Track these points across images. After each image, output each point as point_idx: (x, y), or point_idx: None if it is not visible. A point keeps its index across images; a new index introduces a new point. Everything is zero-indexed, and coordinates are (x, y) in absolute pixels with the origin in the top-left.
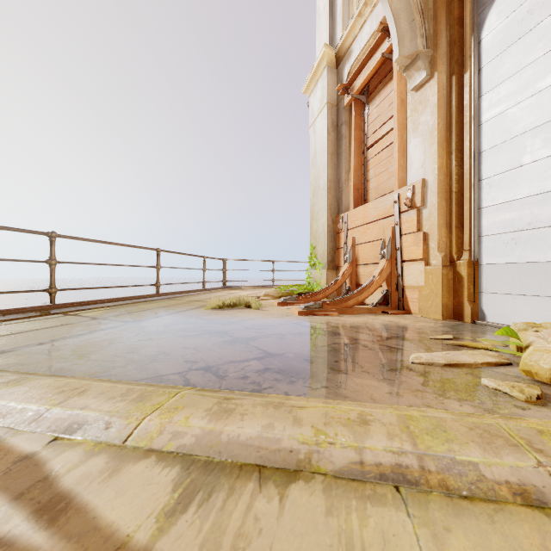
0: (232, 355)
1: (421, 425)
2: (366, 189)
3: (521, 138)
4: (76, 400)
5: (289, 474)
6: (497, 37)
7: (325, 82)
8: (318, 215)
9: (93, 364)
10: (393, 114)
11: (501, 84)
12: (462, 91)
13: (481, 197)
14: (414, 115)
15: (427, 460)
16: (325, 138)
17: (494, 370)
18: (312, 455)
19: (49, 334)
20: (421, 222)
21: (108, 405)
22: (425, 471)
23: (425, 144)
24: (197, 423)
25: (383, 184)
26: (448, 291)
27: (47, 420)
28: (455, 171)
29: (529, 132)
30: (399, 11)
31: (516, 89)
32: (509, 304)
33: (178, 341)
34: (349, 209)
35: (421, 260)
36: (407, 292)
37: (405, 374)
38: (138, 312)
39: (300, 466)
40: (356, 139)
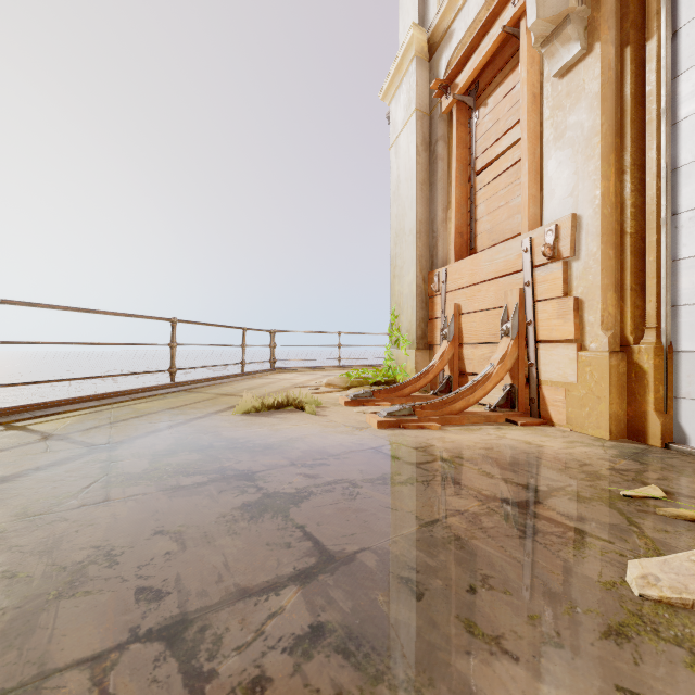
0: (249, 561)
1: None
2: (473, 233)
3: None
4: None
5: None
6: None
7: (413, 80)
8: (403, 271)
9: None
10: (521, 117)
11: None
12: (642, 71)
13: (679, 241)
14: (557, 116)
15: None
16: (413, 160)
17: None
18: None
19: None
20: (569, 282)
21: None
22: None
23: (577, 158)
24: None
25: (501, 225)
26: (618, 393)
27: None
28: (631, 200)
29: None
30: None
31: None
32: None
33: (156, 506)
34: (449, 262)
35: (569, 341)
36: (546, 390)
37: (656, 661)
38: (127, 420)
39: None
40: (459, 160)
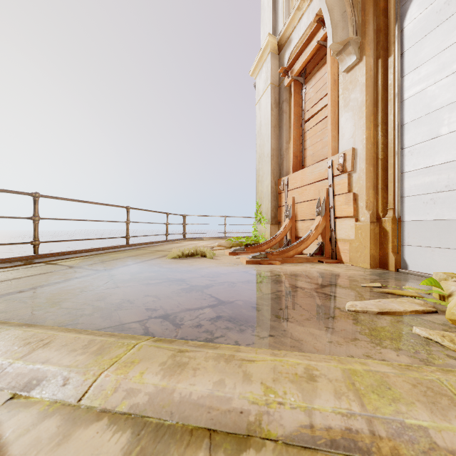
0: (189, 302)
1: (366, 382)
2: (303, 156)
3: (439, 112)
4: (39, 353)
5: (240, 441)
6: (417, 25)
7: (269, 66)
8: (263, 178)
9: (63, 312)
10: (327, 92)
11: (421, 66)
12: (387, 72)
13: (404, 163)
14: (345, 93)
15: (376, 423)
16: (269, 113)
17: (422, 318)
18: (262, 416)
19: (29, 282)
20: (351, 184)
21: (69, 358)
22: (376, 437)
23: (355, 117)
24: (151, 379)
25: (318, 152)
26: (374, 244)
27: (9, 375)
28: (381, 141)
29: (446, 107)
30: (333, 4)
31: (434, 70)
32: (428, 255)
33: (142, 289)
34: (289, 173)
35: (351, 217)
36: (339, 244)
37: (343, 322)
38: (109, 261)
39: (251, 430)
40: (295, 114)
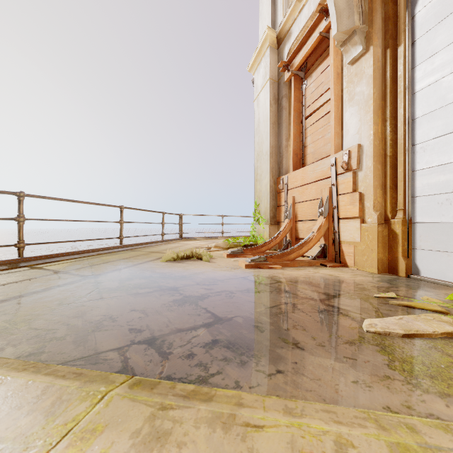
0: (180, 320)
1: None
2: (304, 154)
3: None
4: None
5: None
6: (431, 11)
7: (268, 60)
8: (262, 177)
9: (30, 335)
10: (330, 86)
11: (435, 55)
12: (396, 63)
13: (415, 160)
14: (350, 87)
15: None
16: (268, 109)
17: None
18: None
19: (4, 292)
20: (357, 183)
21: (7, 423)
22: None
23: (361, 112)
24: None
25: (320, 150)
26: (383, 247)
27: None
28: (390, 137)
29: None
30: None
31: (451, 59)
32: (443, 261)
33: (128, 301)
34: (289, 172)
35: (357, 218)
36: (343, 246)
37: (364, 350)
38: (99, 264)
39: None
40: (295, 110)
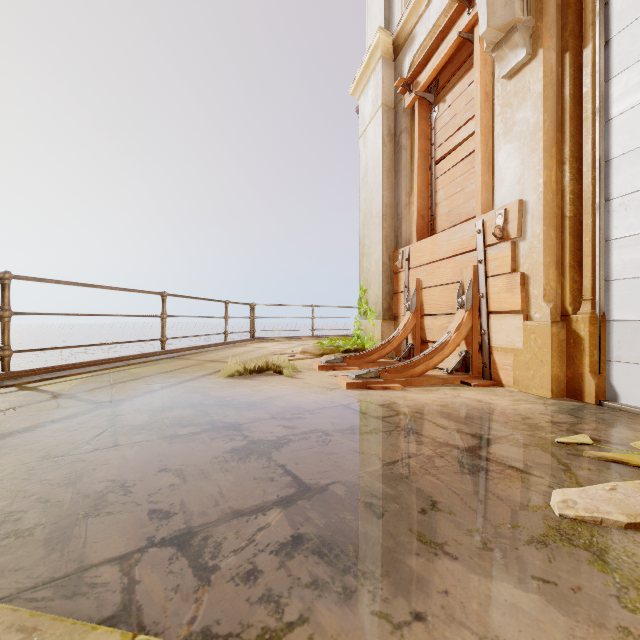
0: (240, 490)
1: None
2: (434, 216)
3: None
4: None
5: None
6: None
7: (380, 78)
8: (371, 250)
9: None
10: (475, 113)
11: None
12: (579, 75)
13: (611, 224)
14: (506, 112)
15: None
16: (380, 150)
17: None
18: None
19: None
20: (517, 259)
21: None
22: None
23: (524, 150)
24: None
25: (458, 209)
26: (559, 357)
27: None
28: (570, 188)
29: None
30: None
31: None
32: None
33: (158, 450)
34: (411, 242)
35: (517, 312)
36: (496, 355)
37: (566, 559)
38: (125, 382)
39: None
40: (421, 150)
